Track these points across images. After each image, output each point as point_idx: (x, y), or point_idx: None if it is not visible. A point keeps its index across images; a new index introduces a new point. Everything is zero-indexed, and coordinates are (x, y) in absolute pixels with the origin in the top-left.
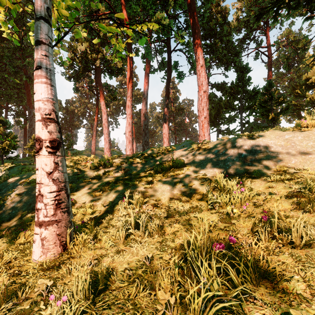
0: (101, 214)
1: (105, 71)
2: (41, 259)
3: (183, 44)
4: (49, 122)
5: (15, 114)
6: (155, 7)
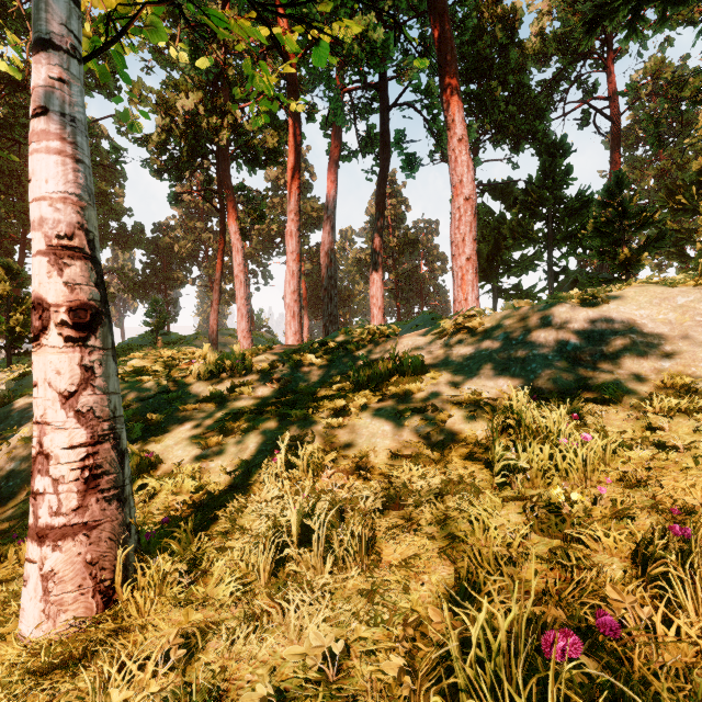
0: (218, 493)
1: (239, 156)
2: (41, 633)
3: (418, 89)
4: (70, 257)
5: None
6: (352, 2)
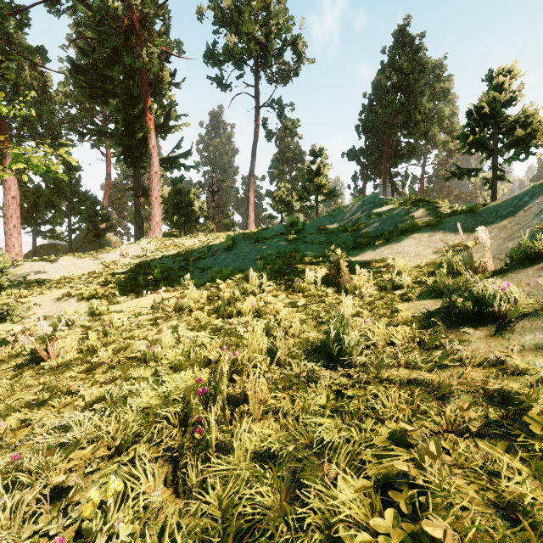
0: None
1: None
2: None
3: None
4: None
5: None
6: None
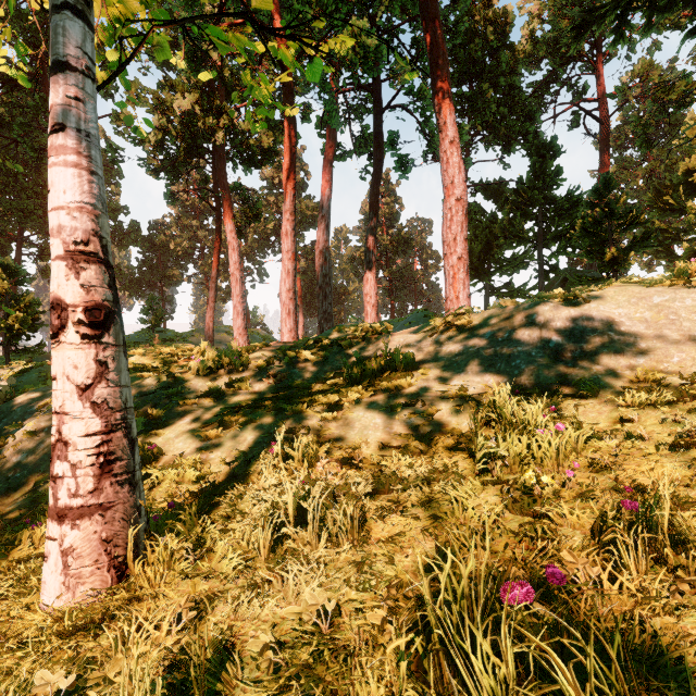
0: (218, 482)
1: (235, 155)
2: (62, 603)
3: (411, 92)
4: (85, 261)
5: (39, 254)
6: (346, 8)
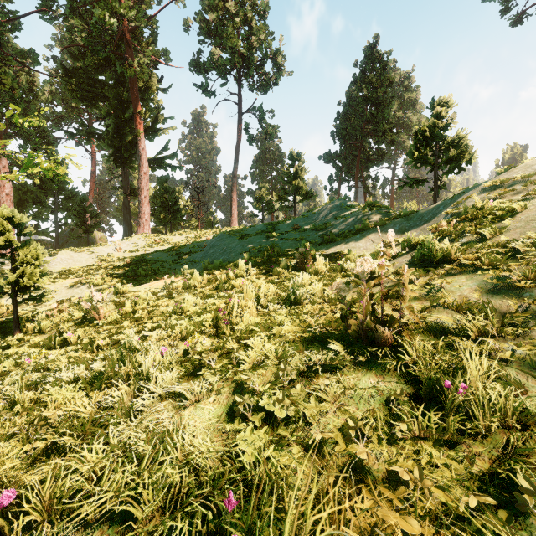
0: None
1: None
2: None
3: None
4: None
5: None
6: None
